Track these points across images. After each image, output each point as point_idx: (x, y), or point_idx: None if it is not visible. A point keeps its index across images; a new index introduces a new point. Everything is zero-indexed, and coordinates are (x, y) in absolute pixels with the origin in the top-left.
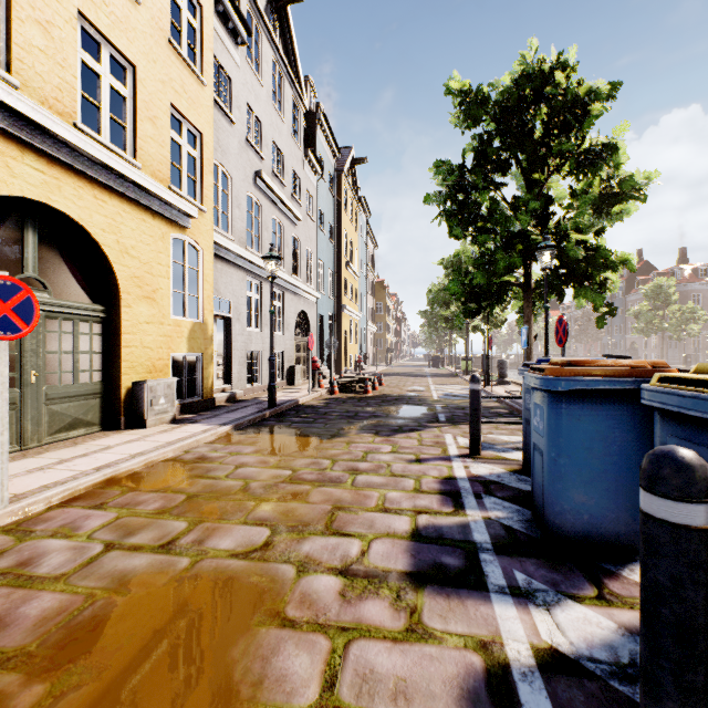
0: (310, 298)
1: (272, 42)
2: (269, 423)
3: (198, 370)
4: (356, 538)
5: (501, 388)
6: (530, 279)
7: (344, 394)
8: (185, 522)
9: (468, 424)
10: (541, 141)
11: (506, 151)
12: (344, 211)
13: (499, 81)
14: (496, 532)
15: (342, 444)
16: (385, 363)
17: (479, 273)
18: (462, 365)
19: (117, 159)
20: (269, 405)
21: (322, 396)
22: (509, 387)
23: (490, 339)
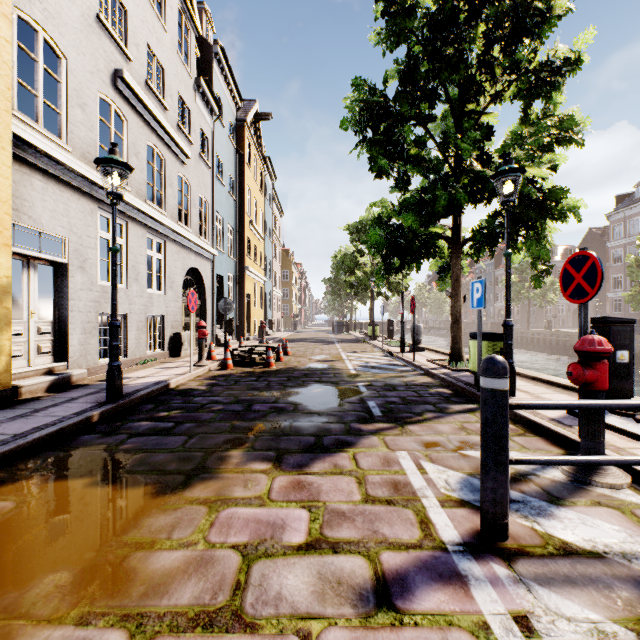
0: (204, 253)
1: None
2: (84, 439)
3: None
4: None
5: (419, 356)
6: (459, 231)
7: (240, 368)
8: None
9: (419, 422)
10: (479, 61)
11: (433, 79)
12: (247, 166)
13: (424, 1)
14: None
15: (198, 512)
16: (291, 328)
17: (410, 216)
18: (369, 330)
19: None
20: (108, 397)
21: (210, 372)
22: (426, 355)
23: (412, 300)
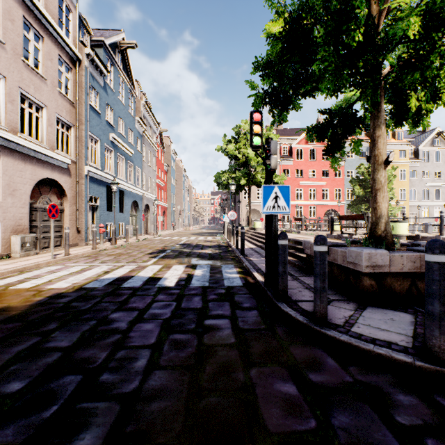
0: None
1: (433, 148)
2: None
3: None
4: None
5: None
6: None
7: None
8: None
9: None
10: None
11: None
12: None
13: None
14: None
15: None
16: None
17: None
18: None
19: (390, 202)
20: None
21: None
22: None
23: None
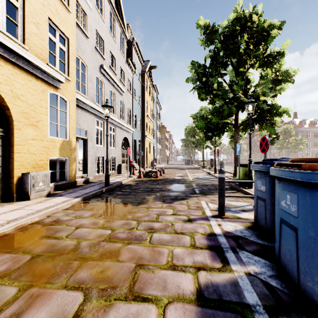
0: (129, 131)
1: (109, 1)
2: (104, 195)
3: (66, 166)
4: (153, 303)
5: None
6: (237, 121)
7: (146, 178)
8: (16, 288)
9: (211, 194)
10: (244, 51)
11: (226, 57)
12: (146, 90)
13: (222, 24)
14: (260, 291)
15: (144, 209)
16: (165, 163)
17: (214, 117)
18: (201, 164)
19: (9, 40)
20: (105, 185)
21: (134, 179)
22: (225, 174)
23: (217, 150)
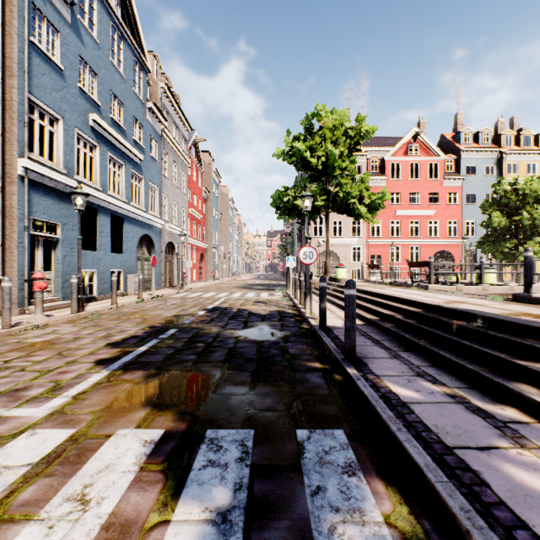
0: None
1: None
2: None
3: None
4: None
5: None
6: None
7: None
8: None
9: None
10: None
11: None
12: None
13: None
14: None
15: None
16: None
17: None
18: None
19: None
20: None
21: None
22: None
23: None
